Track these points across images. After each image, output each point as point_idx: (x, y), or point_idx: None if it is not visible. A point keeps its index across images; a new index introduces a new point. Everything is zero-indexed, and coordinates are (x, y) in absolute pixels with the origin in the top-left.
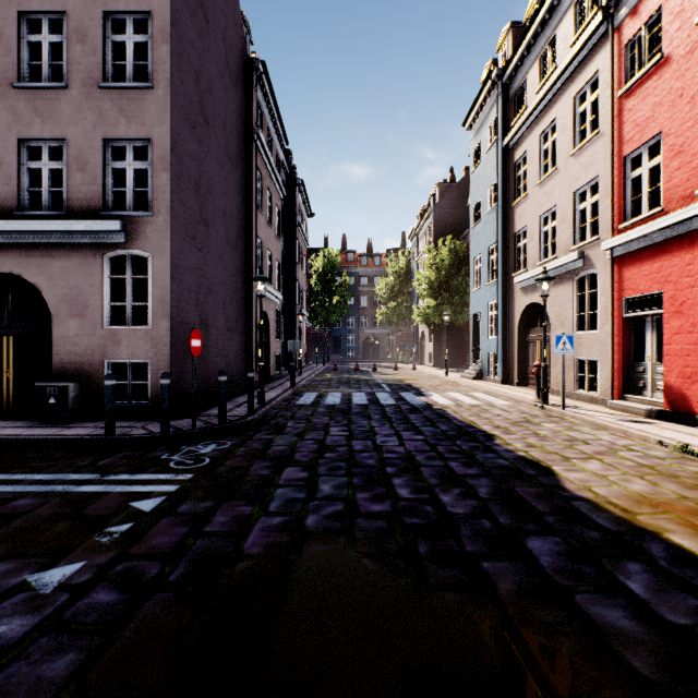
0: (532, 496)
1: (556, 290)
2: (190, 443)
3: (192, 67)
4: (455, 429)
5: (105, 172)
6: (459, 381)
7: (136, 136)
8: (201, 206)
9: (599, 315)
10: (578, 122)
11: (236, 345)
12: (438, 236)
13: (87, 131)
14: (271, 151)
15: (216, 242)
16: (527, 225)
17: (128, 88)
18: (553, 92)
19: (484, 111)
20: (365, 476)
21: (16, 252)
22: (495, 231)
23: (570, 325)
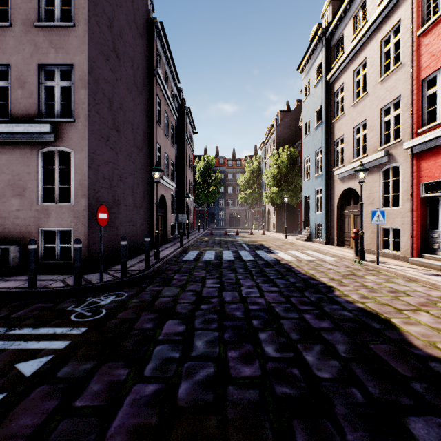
0: (388, 355)
1: (366, 179)
2: (95, 294)
3: (106, 15)
4: (301, 281)
5: (39, 89)
6: (295, 242)
7: (62, 62)
8: (113, 117)
9: (401, 196)
10: (383, 59)
11: (141, 217)
12: (279, 146)
13: (26, 58)
14: (167, 86)
15: (126, 144)
16: (344, 134)
17: (56, 27)
18: (364, 39)
19: (312, 59)
20: (234, 329)
21: None
22: (320, 140)
23: (378, 203)
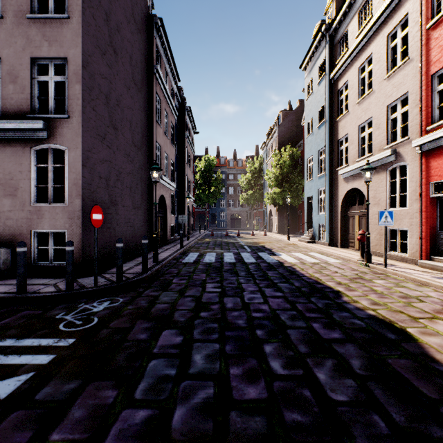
0: (409, 372)
1: (372, 179)
2: (88, 300)
3: (102, 7)
4: (306, 285)
5: (32, 84)
6: (298, 243)
7: (56, 56)
8: (110, 114)
9: (409, 196)
10: (390, 54)
11: (140, 218)
12: (281, 145)
13: (18, 52)
14: (167, 84)
15: (123, 143)
16: (348, 133)
17: (49, 18)
18: (370, 34)
19: (315, 56)
20: (237, 341)
21: None
22: (324, 139)
23: (384, 204)
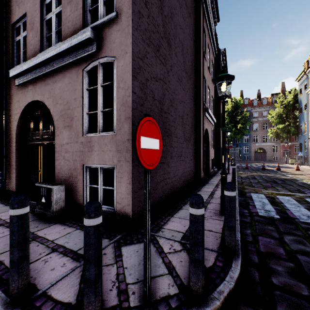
0: None
1: None
2: None
3: None
4: None
5: None
6: None
7: None
8: (164, 24)
9: None
10: None
11: (189, 151)
12: None
13: None
14: None
15: (176, 65)
16: None
17: None
18: None
19: None
20: None
21: (39, 84)
22: None
23: None
